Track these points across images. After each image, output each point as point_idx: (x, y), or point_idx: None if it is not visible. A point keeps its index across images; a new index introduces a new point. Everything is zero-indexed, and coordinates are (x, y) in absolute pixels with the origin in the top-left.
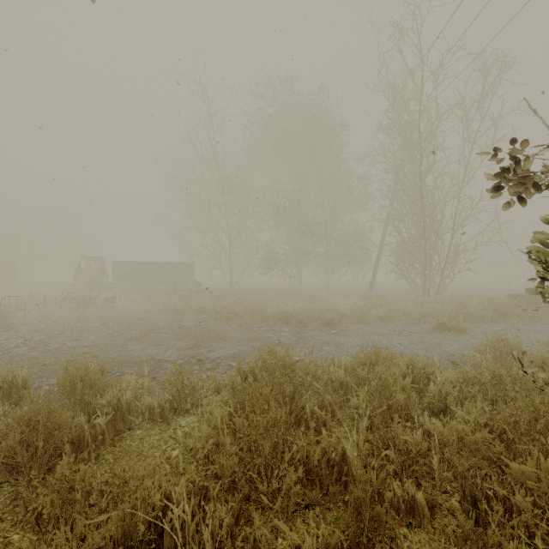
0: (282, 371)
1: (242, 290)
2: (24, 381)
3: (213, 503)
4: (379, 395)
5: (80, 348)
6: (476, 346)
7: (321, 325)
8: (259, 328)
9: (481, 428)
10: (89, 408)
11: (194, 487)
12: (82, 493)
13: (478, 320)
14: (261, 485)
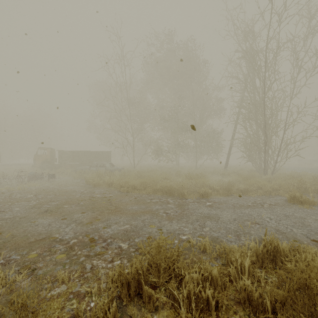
0: None
1: (141, 169)
2: None
3: None
4: None
5: None
6: None
7: (197, 197)
8: (150, 199)
9: None
10: None
11: None
12: None
13: (314, 193)
14: None
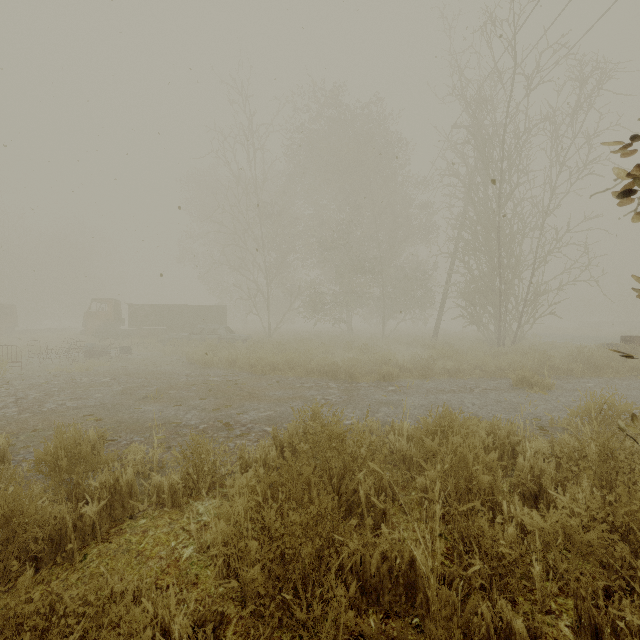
0: (328, 443)
1: (282, 338)
2: (1, 453)
3: (233, 628)
4: (454, 473)
5: (82, 409)
6: (567, 406)
7: (376, 380)
8: (301, 383)
9: (598, 525)
10: (78, 491)
11: (205, 611)
12: (36, 633)
13: (565, 374)
14: (298, 609)
